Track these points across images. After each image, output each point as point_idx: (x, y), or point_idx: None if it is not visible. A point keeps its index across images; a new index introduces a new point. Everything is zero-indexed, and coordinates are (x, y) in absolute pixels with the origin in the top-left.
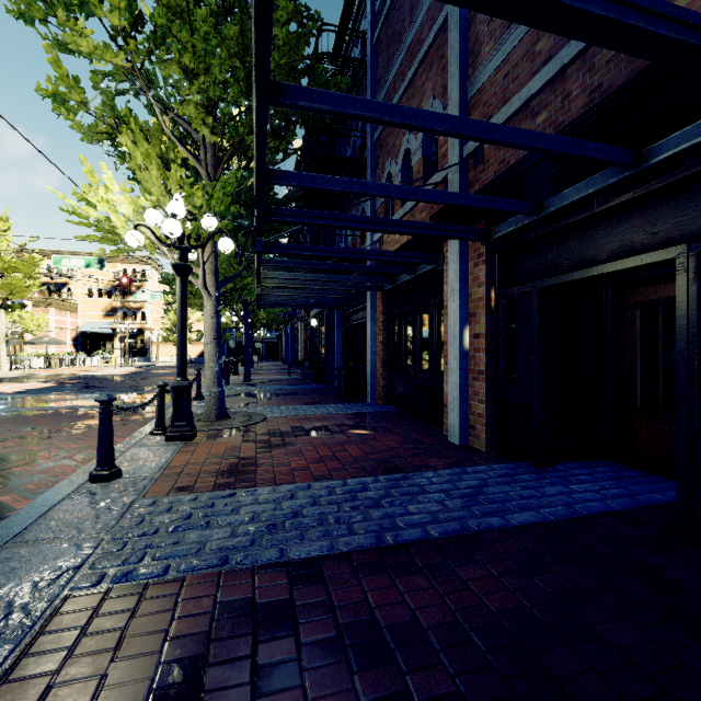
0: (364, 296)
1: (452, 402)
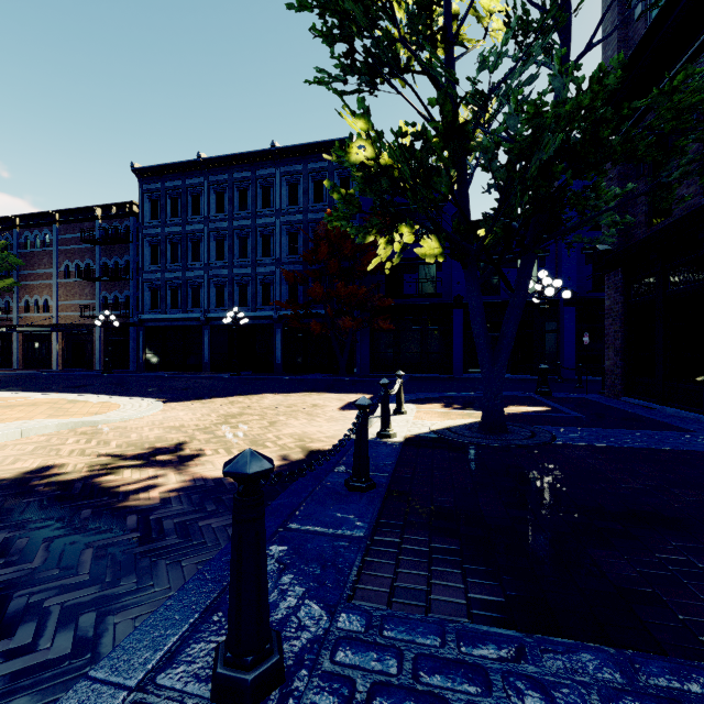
0: (11, 333)
1: (55, 361)
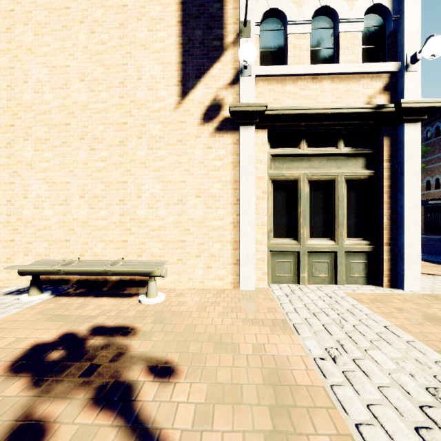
0: None
1: None
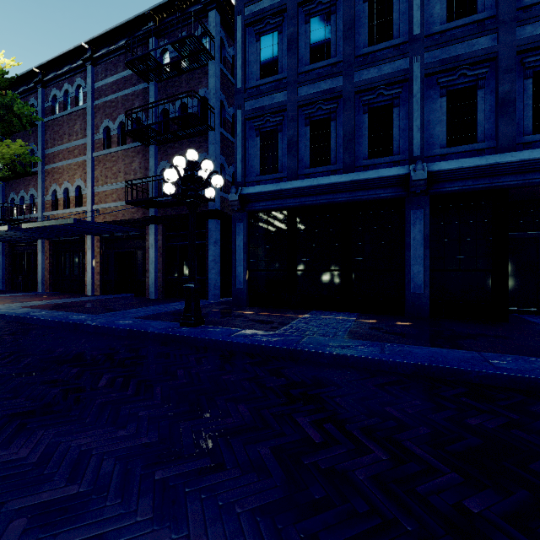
0: (35, 240)
1: (89, 282)
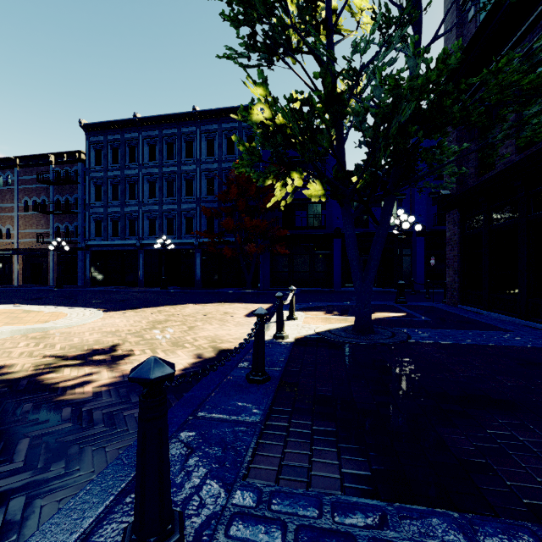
0: None
1: (16, 279)
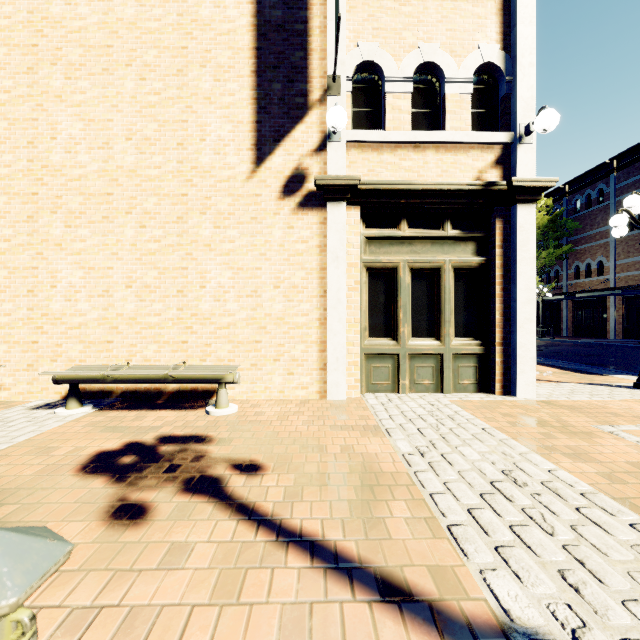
0: (560, 300)
1: (611, 330)
